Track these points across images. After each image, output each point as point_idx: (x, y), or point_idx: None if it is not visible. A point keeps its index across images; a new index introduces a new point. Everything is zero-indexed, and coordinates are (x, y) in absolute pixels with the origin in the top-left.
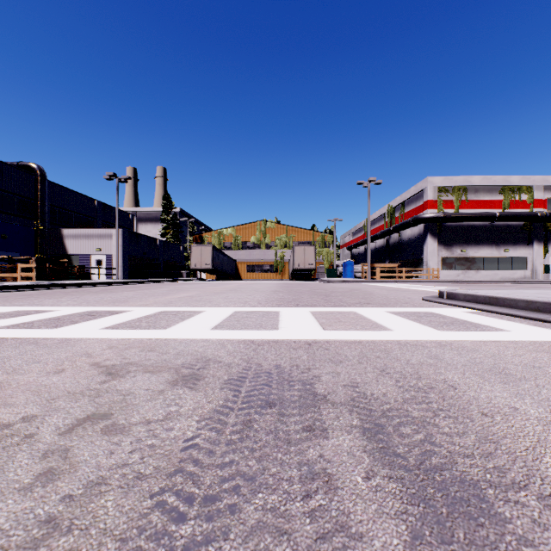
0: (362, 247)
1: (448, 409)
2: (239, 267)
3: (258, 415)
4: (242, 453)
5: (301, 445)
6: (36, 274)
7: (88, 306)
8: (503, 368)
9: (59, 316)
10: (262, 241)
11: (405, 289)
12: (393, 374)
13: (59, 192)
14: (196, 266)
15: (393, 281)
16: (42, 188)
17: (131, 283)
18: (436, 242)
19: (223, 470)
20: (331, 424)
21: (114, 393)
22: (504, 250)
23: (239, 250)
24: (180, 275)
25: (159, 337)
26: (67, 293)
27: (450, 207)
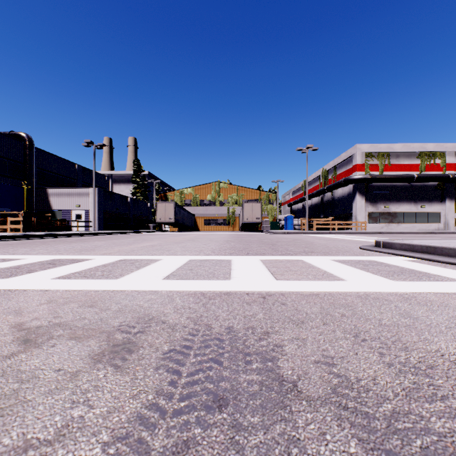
0: (300, 204)
1: None
2: (197, 220)
3: (201, 428)
4: None
5: None
6: (23, 226)
7: (55, 254)
8: None
9: (21, 264)
10: (216, 199)
11: (341, 239)
12: (370, 341)
13: (45, 157)
14: (161, 220)
15: (328, 233)
16: (30, 154)
17: (104, 234)
18: (364, 199)
19: None
20: (317, 452)
21: (9, 378)
22: (421, 206)
23: (197, 206)
24: (147, 228)
25: (107, 289)
26: (45, 242)
27: (375, 169)
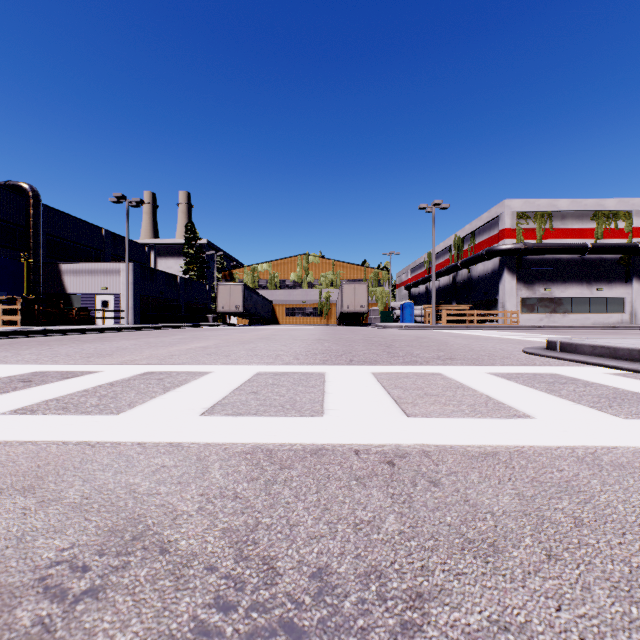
0: (422, 286)
1: None
2: (277, 310)
3: None
4: None
5: None
6: (21, 317)
7: (45, 362)
8: None
9: None
10: (303, 279)
11: (486, 337)
12: None
13: (58, 218)
14: (224, 308)
15: (464, 327)
16: (35, 214)
17: (141, 329)
18: (515, 279)
19: None
20: None
21: None
22: (597, 289)
23: (277, 289)
24: (205, 320)
25: (87, 439)
26: (45, 342)
27: (532, 236)
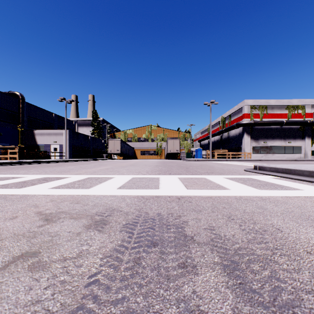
0: (206, 140)
1: (281, 248)
2: (136, 152)
3: (145, 253)
4: (132, 289)
5: (178, 281)
6: (18, 155)
7: (45, 174)
8: (308, 215)
9: (26, 180)
10: (149, 137)
11: (233, 164)
12: (236, 219)
13: (32, 109)
14: (111, 151)
15: (225, 160)
16: (22, 106)
17: (73, 161)
18: (249, 137)
19: (116, 307)
20: (199, 261)
21: (45, 235)
22: (289, 142)
23: (136, 142)
24: (102, 157)
25: (84, 194)
26: (35, 166)
27: (257, 117)
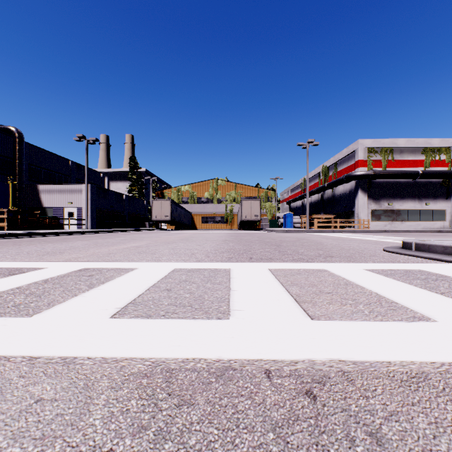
0: (299, 202)
1: None
2: (195, 218)
3: None
4: None
5: None
6: (7, 224)
7: (5, 260)
8: None
9: None
10: (214, 196)
11: (349, 238)
12: None
13: (37, 153)
14: (157, 217)
15: (331, 231)
16: (20, 149)
17: (95, 232)
18: (366, 196)
19: None
20: None
21: None
22: (426, 204)
23: (195, 204)
24: (143, 226)
25: None
26: (19, 242)
27: (378, 165)
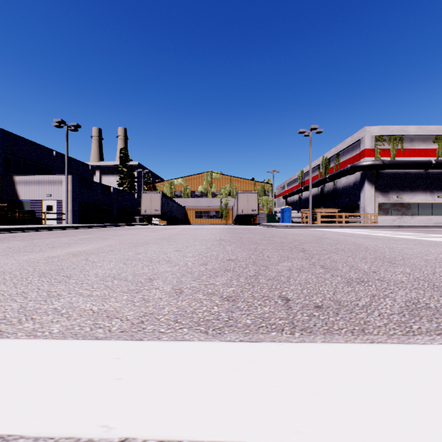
0: (296, 196)
1: None
2: (188, 213)
3: None
4: None
5: None
6: None
7: None
8: None
9: None
10: (208, 190)
11: (382, 237)
12: None
13: (15, 141)
14: (146, 212)
15: (338, 226)
16: None
17: (70, 228)
18: (374, 188)
19: None
20: None
21: None
22: (439, 197)
23: (188, 198)
24: (133, 221)
25: None
26: None
27: (387, 155)
